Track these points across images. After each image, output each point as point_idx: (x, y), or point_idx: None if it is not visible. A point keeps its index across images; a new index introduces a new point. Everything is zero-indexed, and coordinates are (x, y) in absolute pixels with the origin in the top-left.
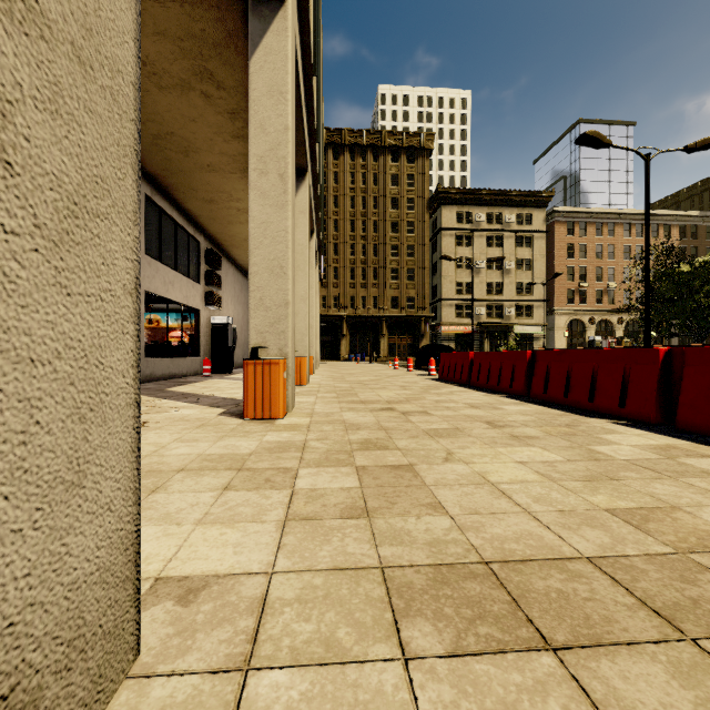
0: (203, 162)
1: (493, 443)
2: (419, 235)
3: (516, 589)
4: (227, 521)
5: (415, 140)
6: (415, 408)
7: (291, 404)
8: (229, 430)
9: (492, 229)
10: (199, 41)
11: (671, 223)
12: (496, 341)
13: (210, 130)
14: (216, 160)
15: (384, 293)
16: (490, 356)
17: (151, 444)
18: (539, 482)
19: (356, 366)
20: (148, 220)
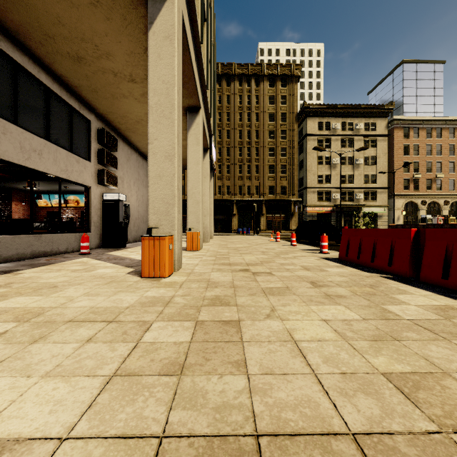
0: None
1: None
2: (290, 140)
3: None
4: None
5: (287, 69)
6: None
7: None
8: None
9: (345, 134)
10: None
11: None
12: (348, 218)
13: None
14: None
15: (263, 183)
16: None
17: None
18: None
19: (243, 238)
20: None
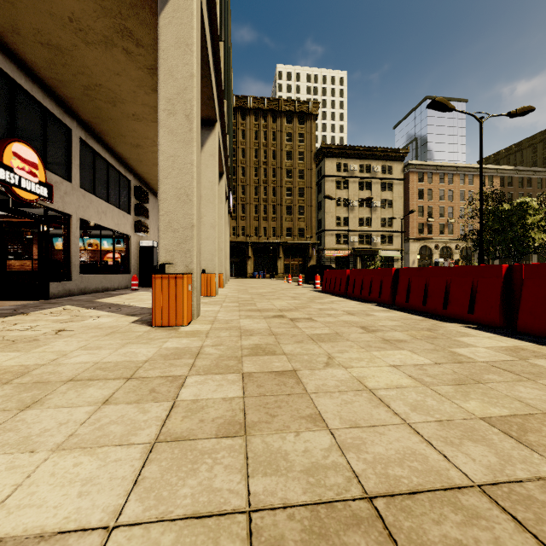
0: (129, 112)
1: (368, 346)
2: (308, 180)
3: (408, 543)
4: (90, 446)
5: (305, 107)
6: (302, 315)
7: (196, 313)
8: (134, 337)
9: (363, 176)
10: (117, 1)
11: (494, 175)
12: (366, 262)
13: (132, 83)
14: (140, 110)
15: (281, 225)
16: (363, 273)
17: (54, 352)
18: (413, 386)
19: (258, 281)
20: (82, 159)
